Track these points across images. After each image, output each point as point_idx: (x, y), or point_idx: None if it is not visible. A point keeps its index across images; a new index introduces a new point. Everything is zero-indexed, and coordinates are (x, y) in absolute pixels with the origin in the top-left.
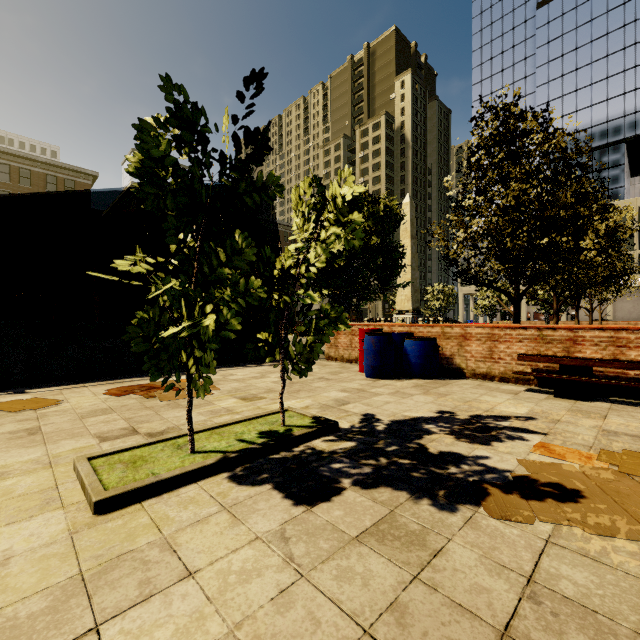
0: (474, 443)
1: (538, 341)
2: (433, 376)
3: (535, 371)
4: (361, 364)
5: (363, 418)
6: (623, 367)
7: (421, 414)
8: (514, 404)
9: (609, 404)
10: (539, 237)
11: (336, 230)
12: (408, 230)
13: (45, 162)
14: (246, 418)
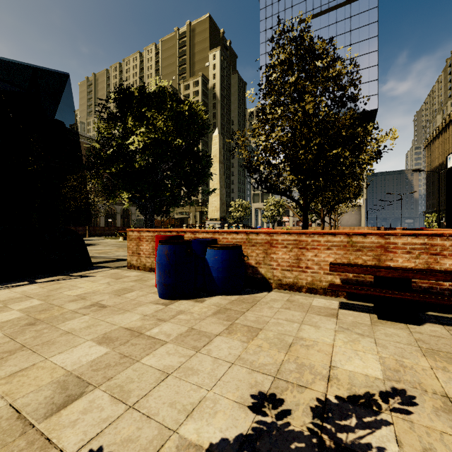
0: None
1: (347, 248)
2: (238, 290)
3: (344, 281)
4: None
5: None
6: (448, 279)
7: (221, 425)
8: (351, 345)
9: (442, 327)
10: (327, 151)
11: None
12: (217, 156)
13: None
14: None
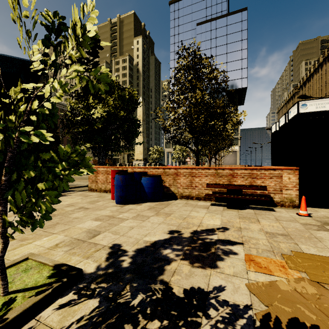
0: (206, 267)
1: (215, 176)
2: (159, 199)
3: (214, 193)
4: (113, 194)
5: (110, 252)
6: (257, 189)
7: (158, 237)
8: (211, 217)
9: (253, 210)
10: (209, 121)
11: (78, 67)
12: (141, 116)
13: None
14: None
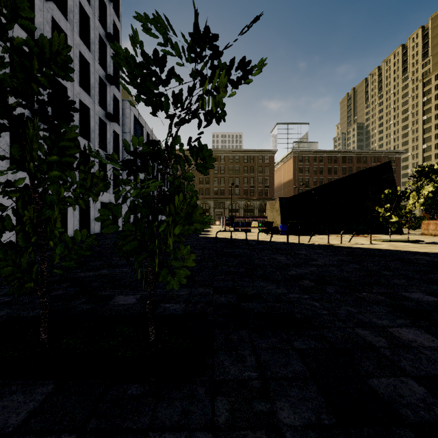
0: None
1: None
2: None
3: None
4: None
5: (432, 242)
6: None
7: None
8: None
9: None
10: None
11: (423, 200)
12: None
13: (258, 151)
14: (398, 239)
